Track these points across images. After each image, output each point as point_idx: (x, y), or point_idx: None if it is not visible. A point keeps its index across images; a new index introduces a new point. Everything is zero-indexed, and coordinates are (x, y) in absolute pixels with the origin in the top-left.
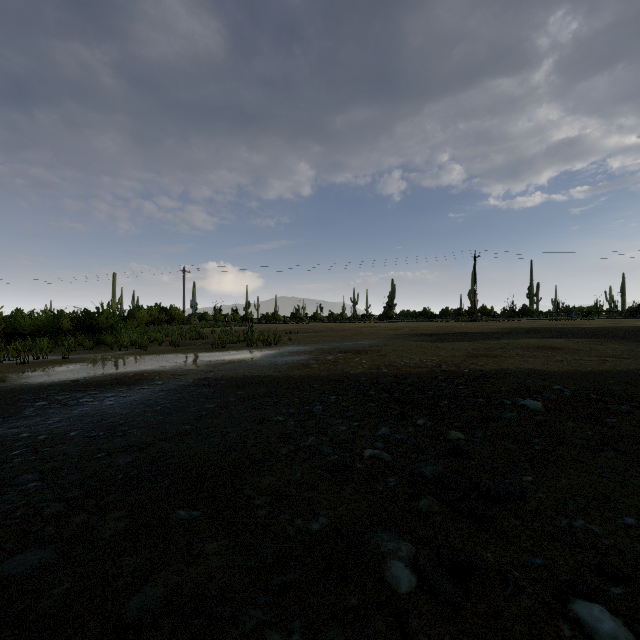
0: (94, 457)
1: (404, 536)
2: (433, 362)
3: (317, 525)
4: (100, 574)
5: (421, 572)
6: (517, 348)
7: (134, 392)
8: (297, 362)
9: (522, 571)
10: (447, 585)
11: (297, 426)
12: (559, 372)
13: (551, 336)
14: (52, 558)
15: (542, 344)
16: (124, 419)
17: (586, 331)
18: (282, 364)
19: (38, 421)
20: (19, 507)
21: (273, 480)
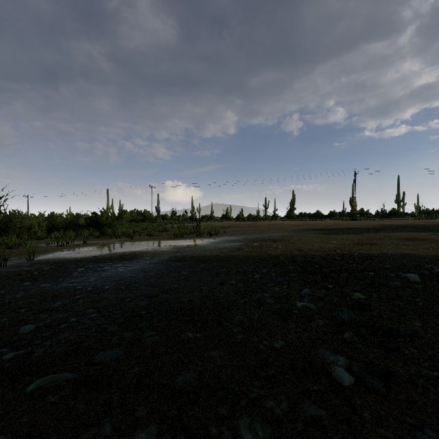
0: (124, 301)
1: (338, 354)
2: (330, 248)
3: (278, 345)
4: (153, 364)
5: (355, 375)
6: (391, 239)
7: (134, 264)
8: (233, 247)
9: (425, 379)
10: (375, 383)
11: (245, 287)
12: (427, 256)
13: (417, 231)
14: (122, 354)
15: (411, 236)
16: (134, 280)
17: None
18: (224, 248)
19: (83, 279)
20: (92, 327)
21: (241, 318)
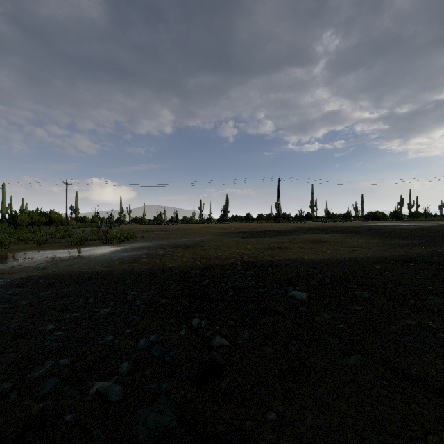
0: None
1: None
2: (239, 254)
3: None
4: None
5: None
6: (299, 242)
7: None
8: (131, 257)
9: None
10: None
11: (59, 339)
12: (324, 260)
13: (322, 233)
14: None
15: (315, 238)
16: None
17: (342, 229)
18: (117, 259)
19: None
20: None
21: None
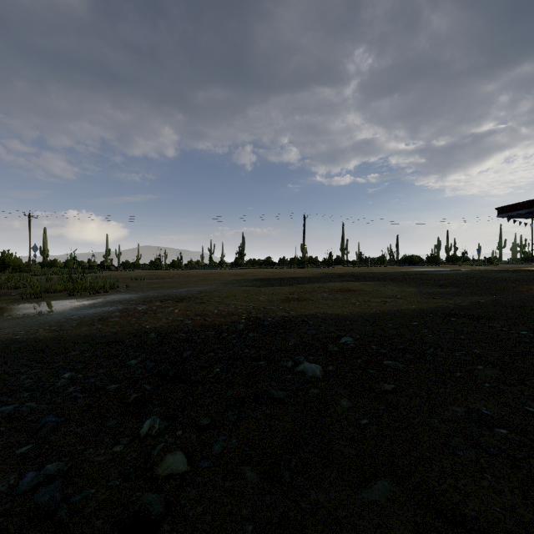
0: None
1: None
2: (246, 309)
3: None
4: None
5: None
6: (324, 291)
7: None
8: (97, 315)
9: None
10: None
11: None
12: (350, 315)
13: (352, 280)
14: None
15: (344, 287)
16: None
17: (375, 275)
18: (76, 319)
19: None
20: None
21: None
